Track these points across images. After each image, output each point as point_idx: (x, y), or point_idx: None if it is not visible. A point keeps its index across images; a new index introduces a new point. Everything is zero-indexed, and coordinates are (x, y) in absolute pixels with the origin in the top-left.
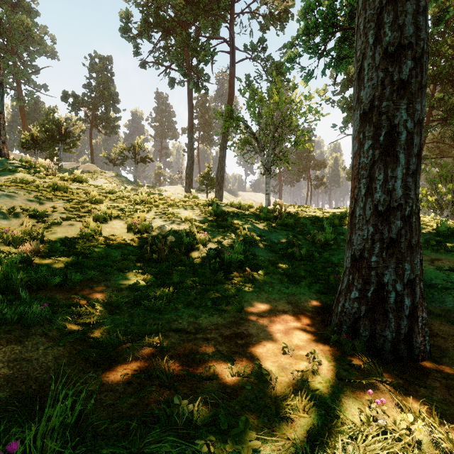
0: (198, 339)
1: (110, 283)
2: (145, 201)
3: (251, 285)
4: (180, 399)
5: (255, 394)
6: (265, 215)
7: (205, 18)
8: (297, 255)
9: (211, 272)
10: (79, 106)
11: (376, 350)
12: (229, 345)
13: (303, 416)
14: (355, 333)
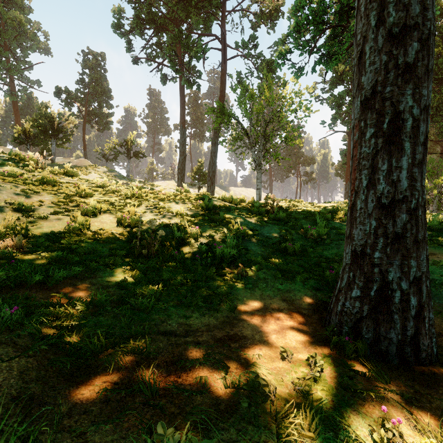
0: (189, 343)
1: (96, 280)
2: (136, 195)
3: (244, 281)
4: (165, 427)
5: (252, 414)
6: (257, 209)
7: (197, 16)
8: (290, 249)
9: (202, 268)
10: (72, 102)
11: (380, 353)
12: (222, 350)
13: (310, 439)
14: (357, 335)
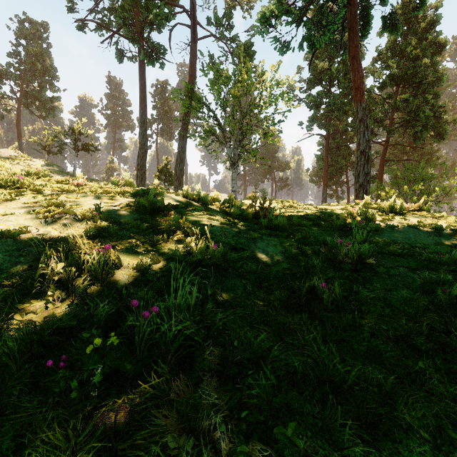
0: None
1: None
2: (16, 182)
3: None
4: None
5: None
6: (239, 211)
7: None
8: (327, 297)
9: (66, 412)
10: (2, 79)
11: None
12: None
13: None
14: None
